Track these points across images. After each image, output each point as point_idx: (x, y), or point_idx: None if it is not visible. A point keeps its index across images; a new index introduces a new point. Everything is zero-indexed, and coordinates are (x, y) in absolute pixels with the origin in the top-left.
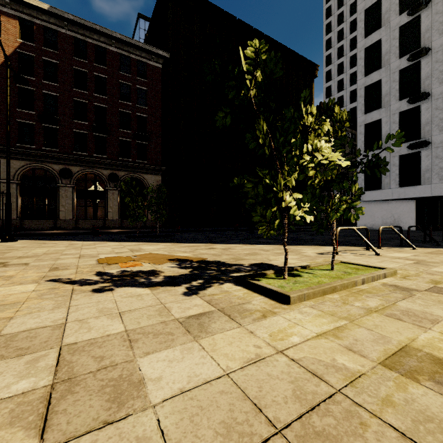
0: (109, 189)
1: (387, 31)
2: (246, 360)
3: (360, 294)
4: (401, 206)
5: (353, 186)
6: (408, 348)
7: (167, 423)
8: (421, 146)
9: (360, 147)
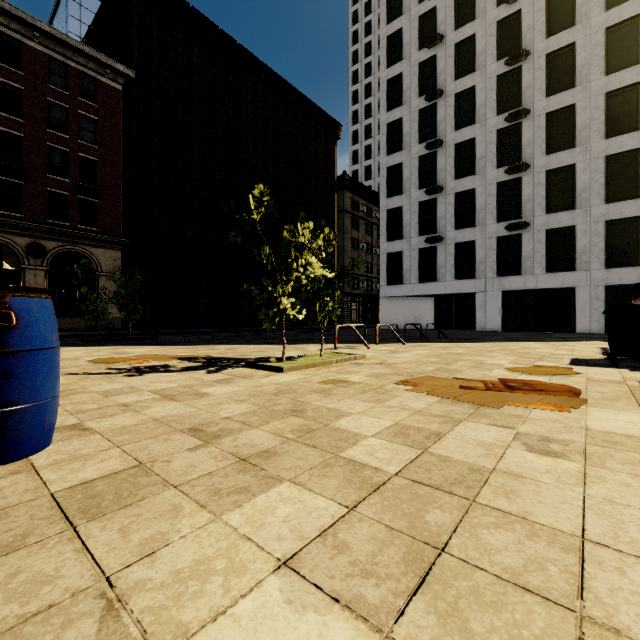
0: (28, 268)
1: (408, 111)
2: (255, 386)
3: (331, 367)
4: (421, 303)
5: (336, 292)
6: (333, 379)
7: (226, 396)
8: (437, 241)
9: (383, 234)
